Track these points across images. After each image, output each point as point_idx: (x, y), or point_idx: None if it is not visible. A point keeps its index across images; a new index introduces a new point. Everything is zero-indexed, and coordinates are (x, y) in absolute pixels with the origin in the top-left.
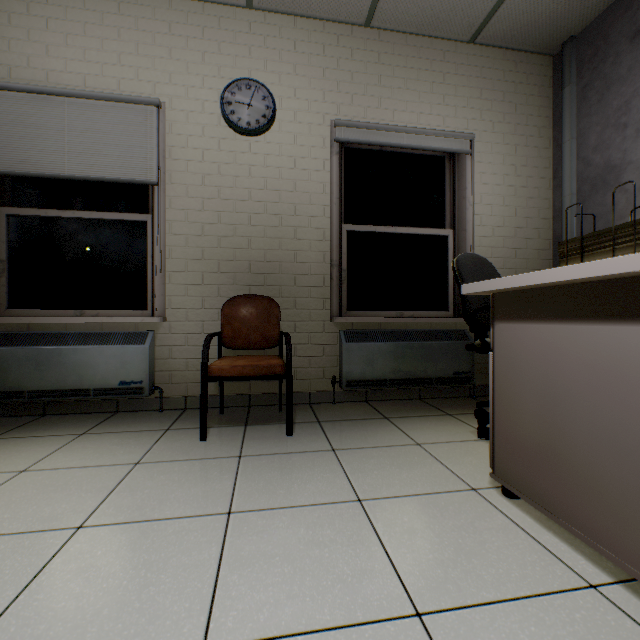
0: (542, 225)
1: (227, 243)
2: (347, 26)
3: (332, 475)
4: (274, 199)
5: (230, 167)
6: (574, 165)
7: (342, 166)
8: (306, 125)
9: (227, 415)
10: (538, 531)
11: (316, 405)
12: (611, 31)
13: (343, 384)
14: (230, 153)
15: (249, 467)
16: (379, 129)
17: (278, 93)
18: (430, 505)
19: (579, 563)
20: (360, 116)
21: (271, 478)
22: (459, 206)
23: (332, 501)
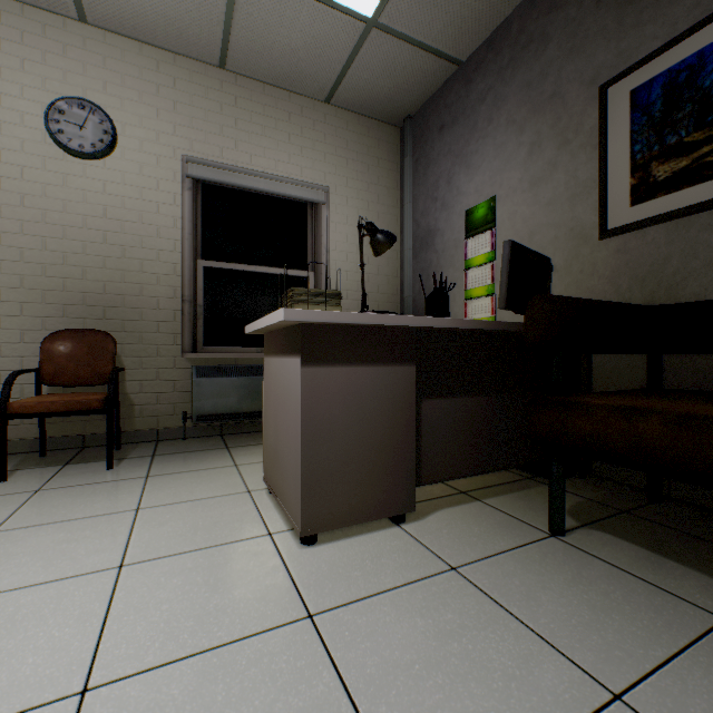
0: (392, 273)
1: (55, 272)
2: (201, 64)
3: (128, 495)
4: (116, 229)
5: (59, 190)
6: (411, 225)
7: (200, 201)
8: (154, 156)
9: (49, 457)
10: (269, 510)
11: (164, 442)
12: (430, 120)
13: (193, 419)
14: (59, 174)
15: (42, 498)
16: (234, 171)
17: (121, 118)
18: (200, 505)
19: (277, 524)
20: (216, 155)
21: (60, 503)
22: (318, 251)
23: (110, 513)
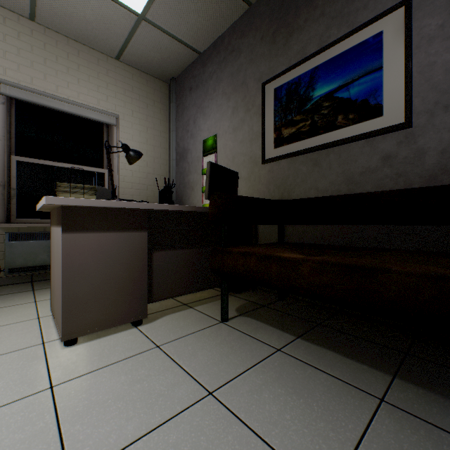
0: (163, 173)
1: None
2: (14, 14)
3: None
4: None
5: None
6: (175, 145)
7: (14, 113)
8: None
9: None
10: (49, 328)
11: None
12: (185, 83)
13: (6, 271)
14: None
15: None
16: (43, 95)
17: None
18: None
19: (51, 336)
20: (27, 81)
21: None
22: (111, 156)
23: None
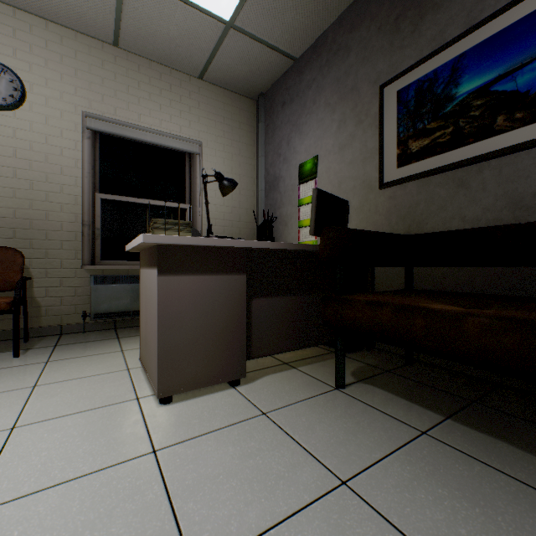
0: (250, 207)
1: None
2: (99, 41)
3: (28, 376)
4: (25, 166)
5: None
6: (264, 172)
7: (98, 148)
8: (59, 111)
9: None
10: (141, 382)
11: (67, 335)
12: (276, 97)
13: (91, 317)
14: None
15: None
16: (126, 126)
17: (29, 79)
18: (87, 381)
19: (144, 391)
20: (111, 113)
21: None
22: (194, 189)
23: (11, 390)
